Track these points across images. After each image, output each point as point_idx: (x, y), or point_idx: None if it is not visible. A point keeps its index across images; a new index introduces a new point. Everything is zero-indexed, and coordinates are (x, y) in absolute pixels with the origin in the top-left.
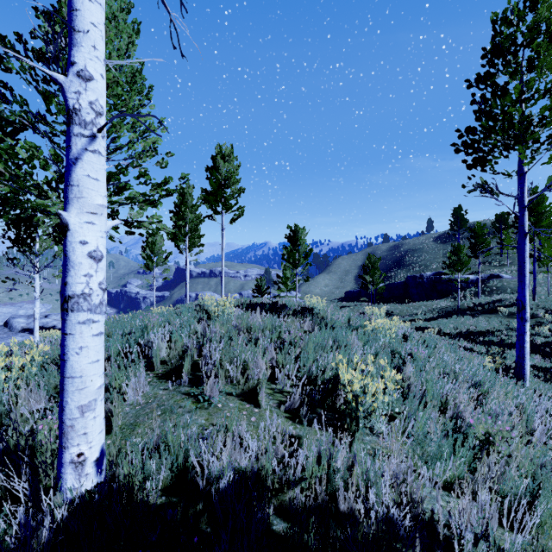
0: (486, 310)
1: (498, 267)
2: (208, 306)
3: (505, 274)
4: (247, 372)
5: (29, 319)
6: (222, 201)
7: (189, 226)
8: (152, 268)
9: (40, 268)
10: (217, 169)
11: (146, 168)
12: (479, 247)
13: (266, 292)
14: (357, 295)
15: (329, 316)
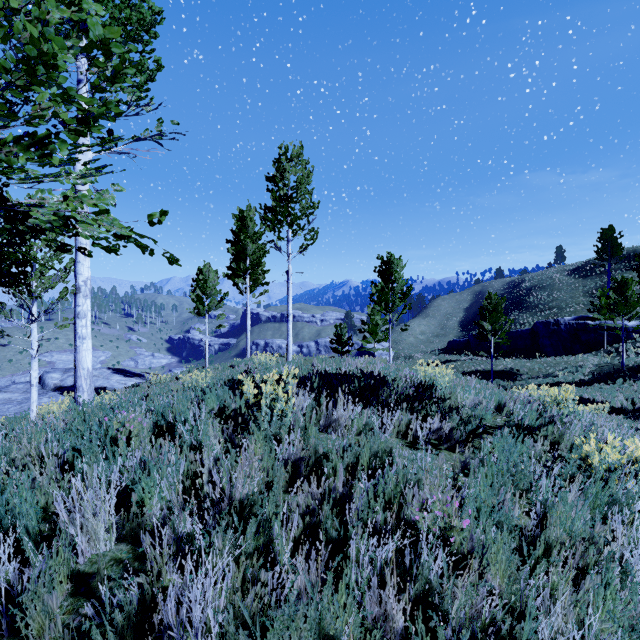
0: None
1: None
2: (262, 374)
3: None
4: None
5: (65, 374)
6: (288, 221)
7: (250, 259)
8: (203, 313)
9: (39, 316)
10: (282, 176)
11: (61, 77)
12: None
13: (347, 343)
14: (464, 346)
15: (458, 397)
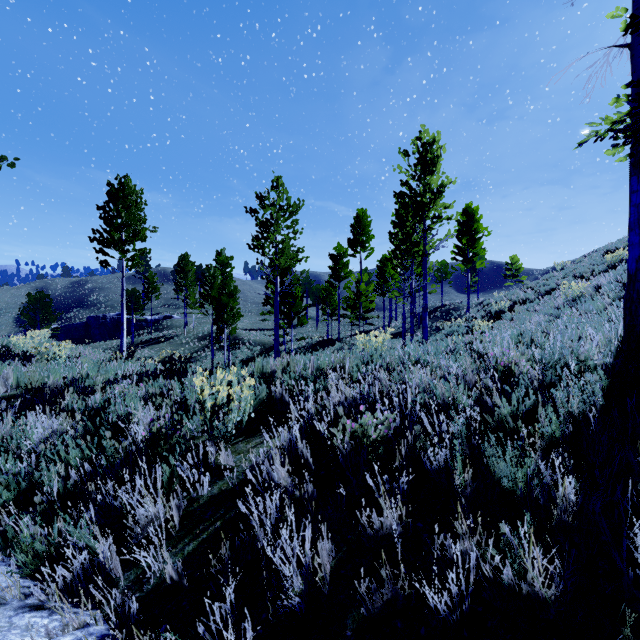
0: (154, 342)
1: (175, 310)
2: None
3: (178, 315)
4: None
5: None
6: None
7: None
8: None
9: None
10: None
11: None
12: (152, 292)
13: None
14: None
15: None
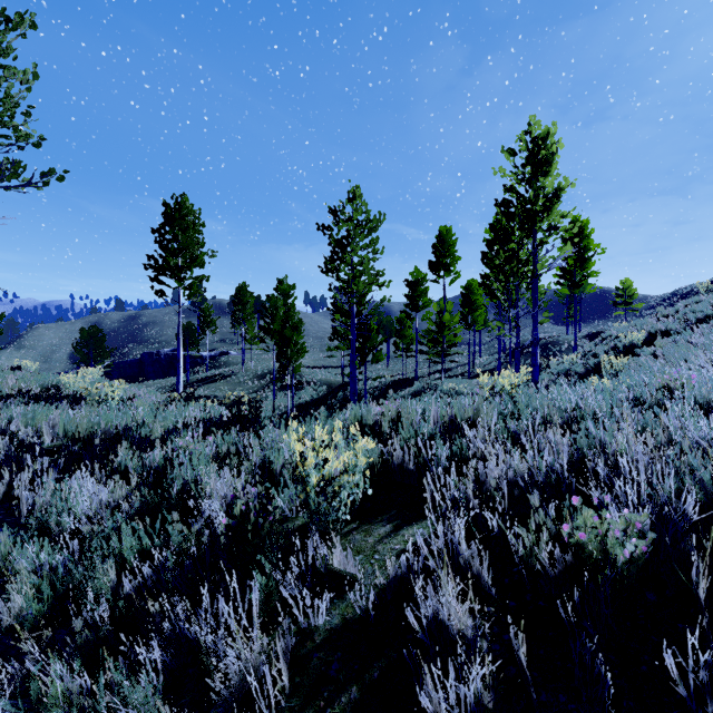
0: (210, 381)
1: (231, 345)
2: None
3: (234, 351)
4: (6, 382)
5: None
6: None
7: None
8: None
9: None
10: None
11: None
12: (208, 325)
13: None
14: None
15: None
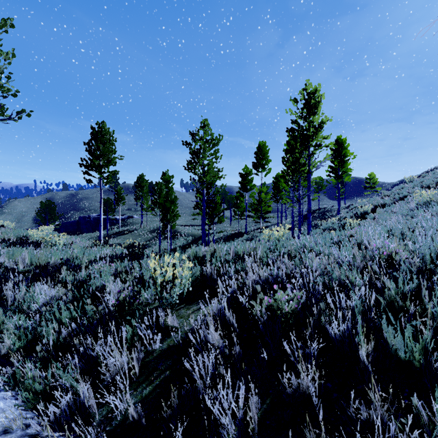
0: (121, 234)
1: (135, 212)
2: None
3: (137, 216)
4: None
5: None
6: None
7: None
8: None
9: None
10: None
11: None
12: (120, 200)
13: None
14: None
15: None
